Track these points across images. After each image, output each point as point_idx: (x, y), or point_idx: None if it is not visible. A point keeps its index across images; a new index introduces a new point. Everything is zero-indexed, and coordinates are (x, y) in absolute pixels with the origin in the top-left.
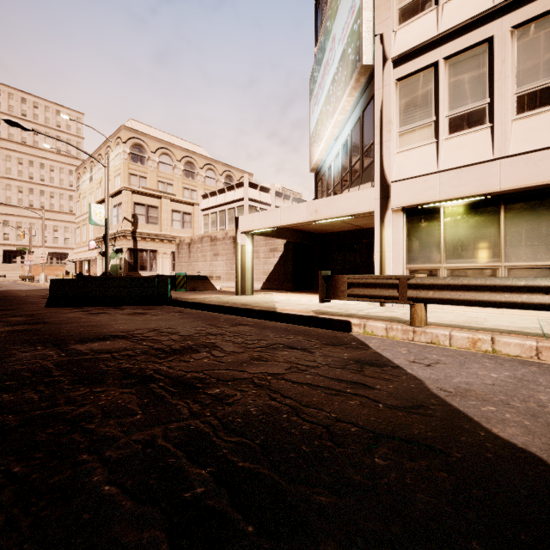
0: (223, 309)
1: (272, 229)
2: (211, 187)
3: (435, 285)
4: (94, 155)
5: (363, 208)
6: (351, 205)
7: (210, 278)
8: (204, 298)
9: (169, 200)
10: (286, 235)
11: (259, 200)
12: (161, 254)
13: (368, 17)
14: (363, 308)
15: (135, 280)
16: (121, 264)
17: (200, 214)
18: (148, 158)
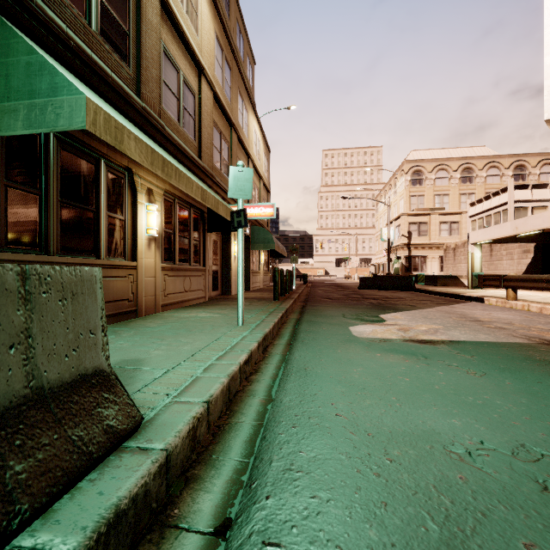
0: (437, 294)
1: (508, 237)
2: (494, 185)
3: (511, 279)
4: (386, 186)
5: (546, 225)
6: (538, 223)
7: (460, 277)
8: (437, 289)
9: (437, 215)
10: (528, 240)
11: (530, 199)
12: (430, 259)
13: (549, 84)
14: (532, 297)
15: (395, 277)
16: (400, 267)
17: (468, 220)
18: (425, 179)
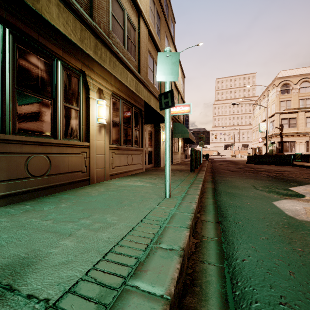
0: None
1: None
2: None
3: None
4: (261, 96)
5: None
6: None
7: None
8: None
9: (304, 112)
10: None
11: None
12: (298, 143)
13: None
14: None
15: (276, 156)
16: (274, 149)
17: None
18: (291, 89)
